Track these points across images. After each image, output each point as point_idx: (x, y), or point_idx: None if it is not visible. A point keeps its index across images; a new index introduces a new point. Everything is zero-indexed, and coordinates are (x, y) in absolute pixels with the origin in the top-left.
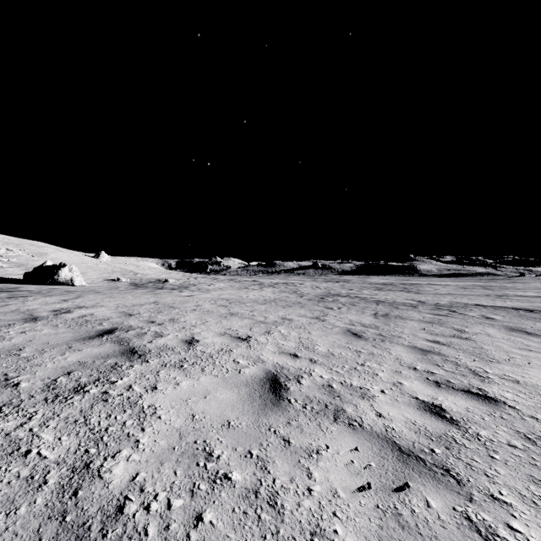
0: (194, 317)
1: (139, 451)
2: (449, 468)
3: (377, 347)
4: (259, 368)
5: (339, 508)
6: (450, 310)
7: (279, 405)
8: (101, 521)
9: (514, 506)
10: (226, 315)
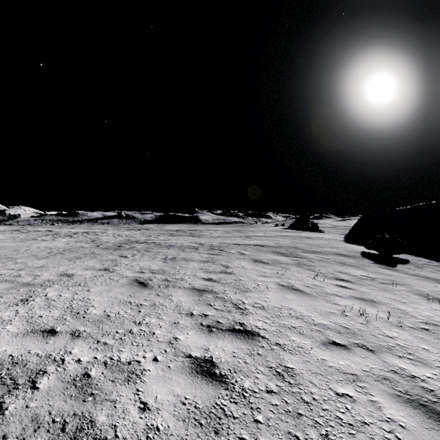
0: None
1: None
2: None
3: (160, 295)
4: None
5: None
6: (219, 250)
7: None
8: None
9: None
10: None
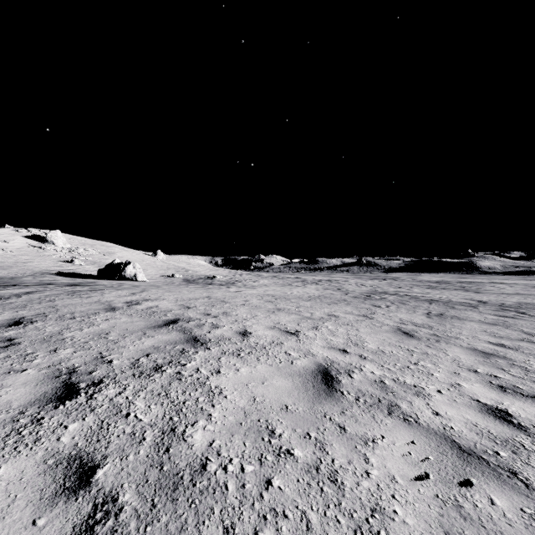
0: (244, 311)
1: (212, 423)
2: (516, 472)
3: (431, 347)
4: (310, 361)
5: (397, 492)
6: (518, 312)
7: (332, 395)
8: (190, 474)
9: None
10: (273, 310)
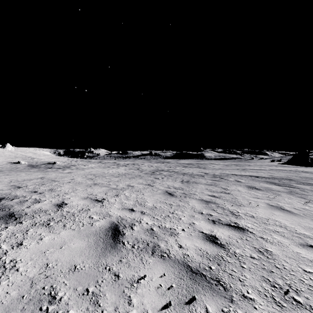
0: (68, 187)
1: None
2: (219, 279)
3: (182, 201)
4: (106, 221)
5: None
6: (220, 177)
7: (116, 247)
8: None
9: (255, 300)
10: (91, 185)
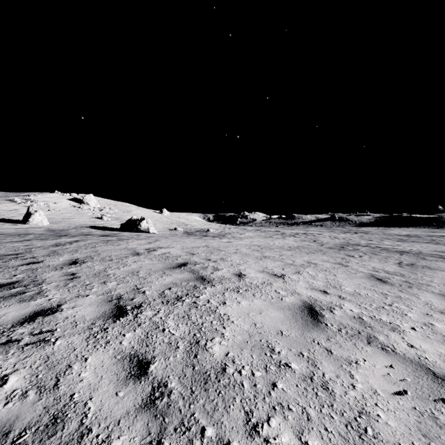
0: (237, 258)
1: (225, 340)
2: None
3: (404, 291)
4: (296, 298)
5: (380, 402)
6: None
7: (318, 326)
8: (214, 373)
9: None
10: (260, 258)
